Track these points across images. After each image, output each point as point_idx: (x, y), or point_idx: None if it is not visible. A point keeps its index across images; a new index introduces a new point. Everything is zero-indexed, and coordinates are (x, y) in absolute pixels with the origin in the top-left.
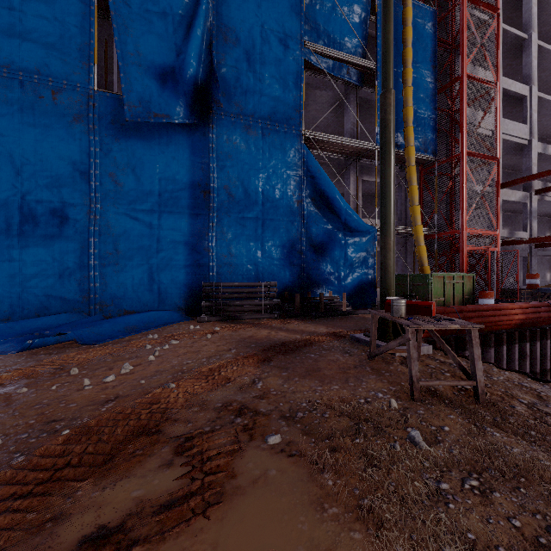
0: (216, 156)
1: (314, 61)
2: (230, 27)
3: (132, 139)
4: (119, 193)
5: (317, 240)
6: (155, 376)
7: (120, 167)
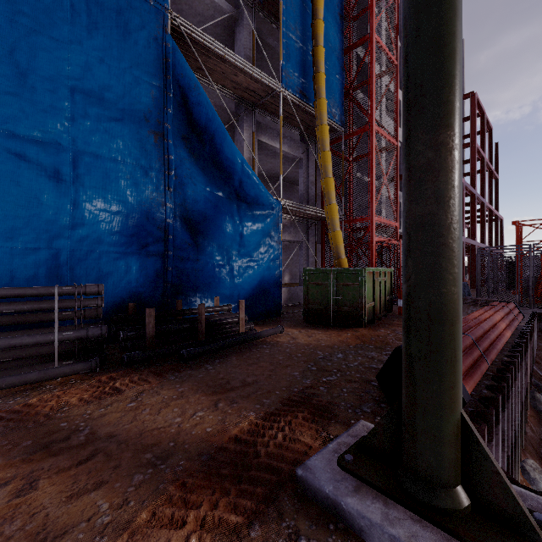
0: None
1: None
2: None
3: None
4: None
5: (194, 210)
6: None
7: None
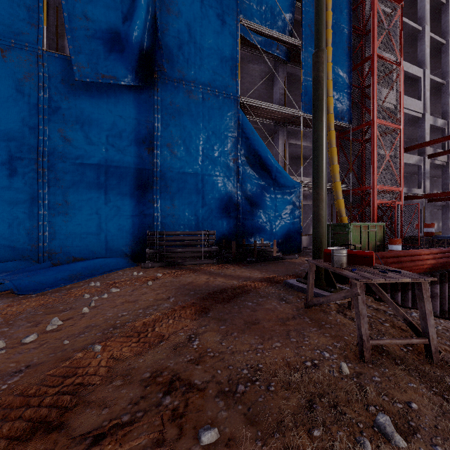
0: (160, 116)
1: (248, 37)
2: (173, 0)
3: (80, 97)
4: (67, 148)
5: (251, 194)
6: (83, 334)
7: (69, 124)
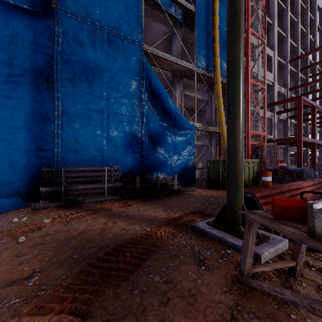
0: (61, 49)
1: None
2: None
3: None
4: None
5: (153, 133)
6: None
7: None
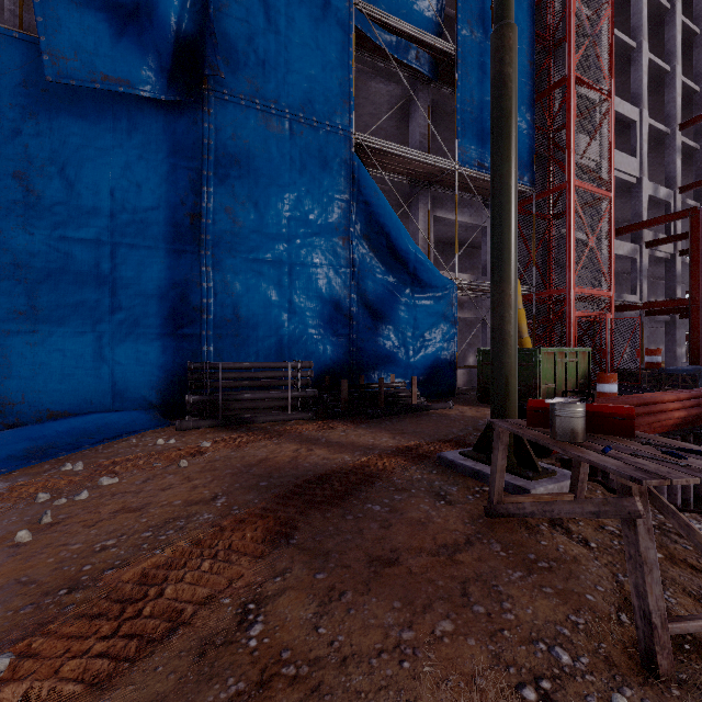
0: (214, 159)
1: (369, 32)
2: None
3: (61, 116)
4: (36, 208)
5: (373, 298)
6: None
7: (39, 163)
